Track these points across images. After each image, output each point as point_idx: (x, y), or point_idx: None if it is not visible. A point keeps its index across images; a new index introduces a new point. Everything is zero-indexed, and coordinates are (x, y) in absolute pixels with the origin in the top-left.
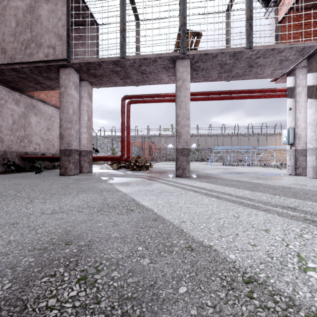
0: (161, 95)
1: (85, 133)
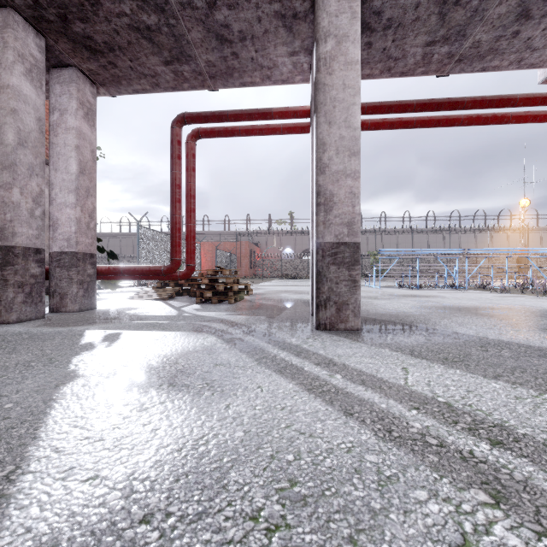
0: (273, 113)
1: (72, 206)
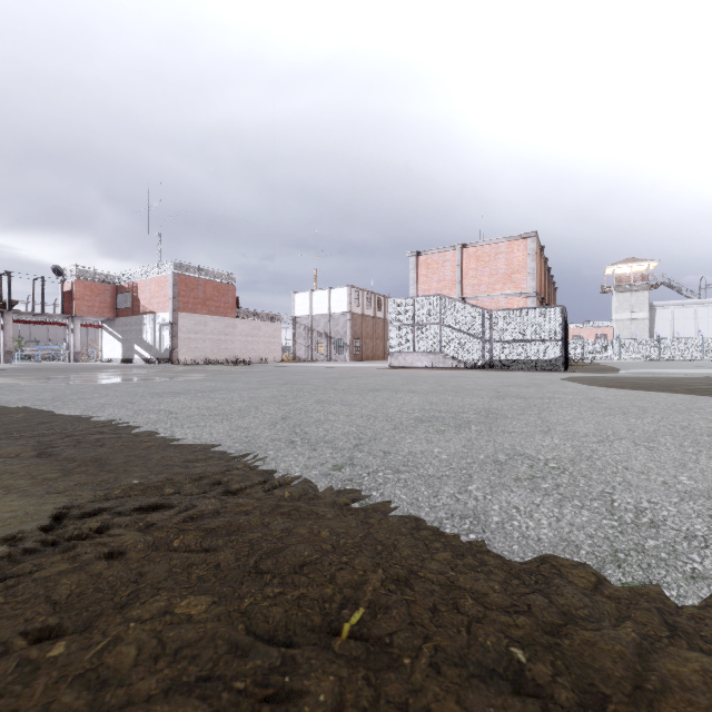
0: None
1: None
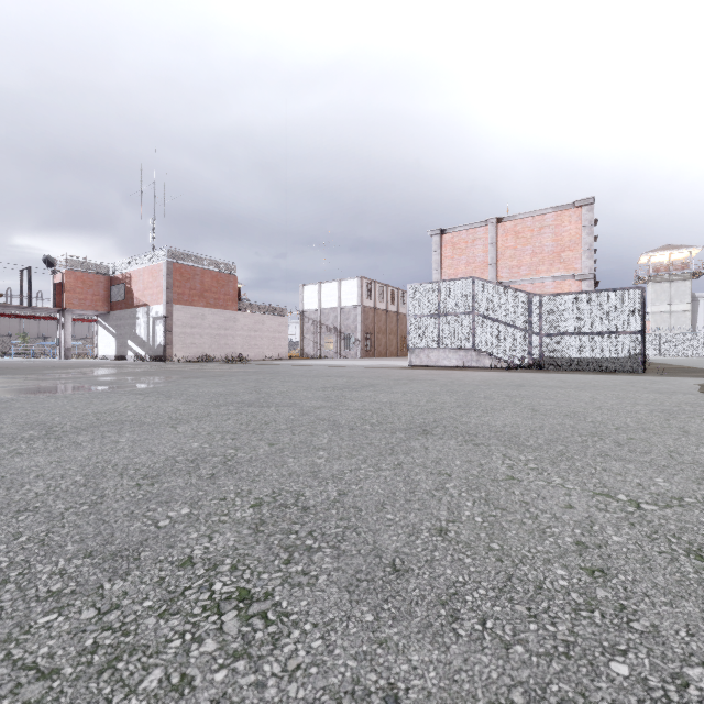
0: None
1: None
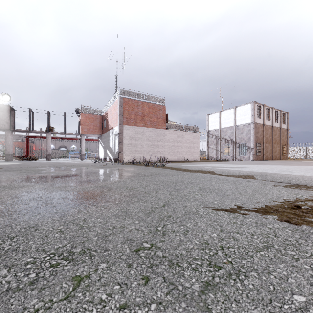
0: (42, 137)
1: (12, 148)
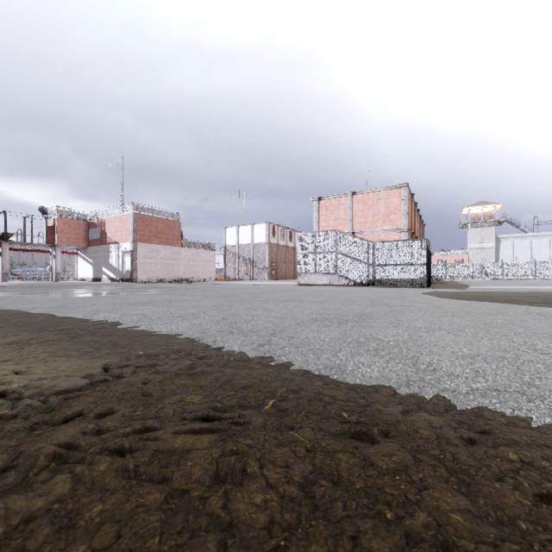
0: None
1: None
